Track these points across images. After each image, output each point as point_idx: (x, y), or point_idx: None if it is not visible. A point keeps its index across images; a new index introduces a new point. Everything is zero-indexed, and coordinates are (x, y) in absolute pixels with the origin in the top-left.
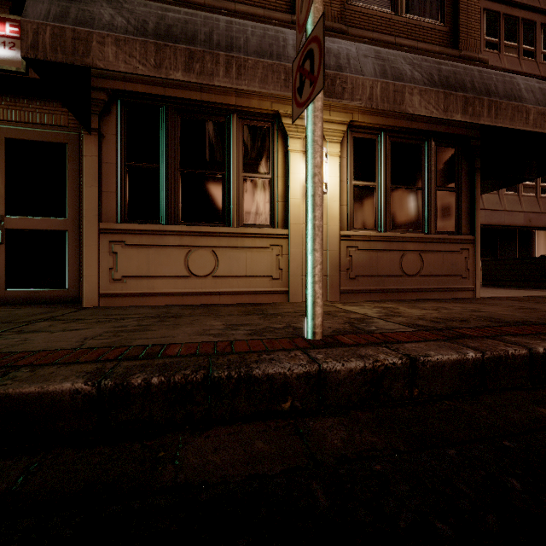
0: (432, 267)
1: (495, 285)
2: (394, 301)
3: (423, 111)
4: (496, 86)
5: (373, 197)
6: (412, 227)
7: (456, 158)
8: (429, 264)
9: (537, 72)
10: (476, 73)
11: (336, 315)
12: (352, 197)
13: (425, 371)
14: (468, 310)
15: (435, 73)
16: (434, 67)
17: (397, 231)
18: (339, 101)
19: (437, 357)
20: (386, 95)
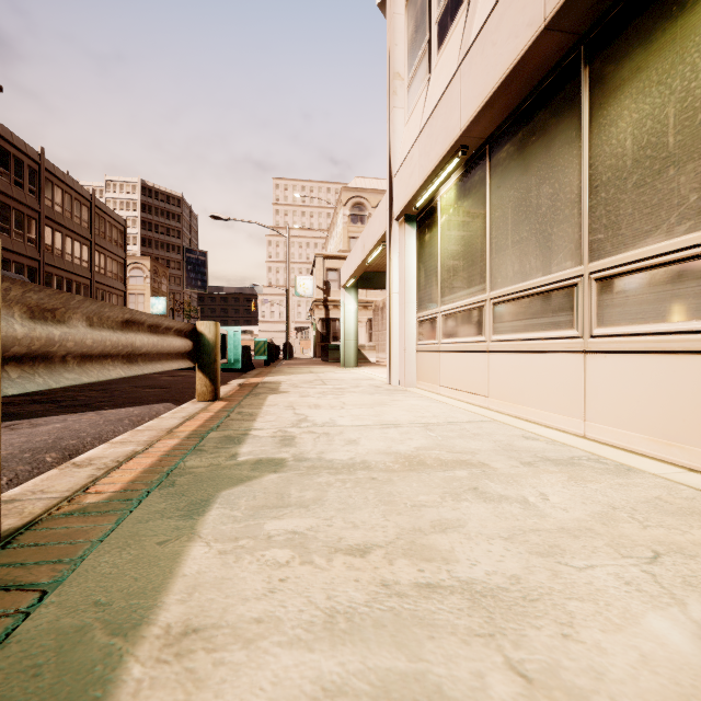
0: None
1: None
2: None
3: None
4: None
5: None
6: None
7: None
8: None
9: (25, 201)
10: None
11: None
12: None
13: None
14: None
15: None
16: None
17: None
18: None
19: None
20: None
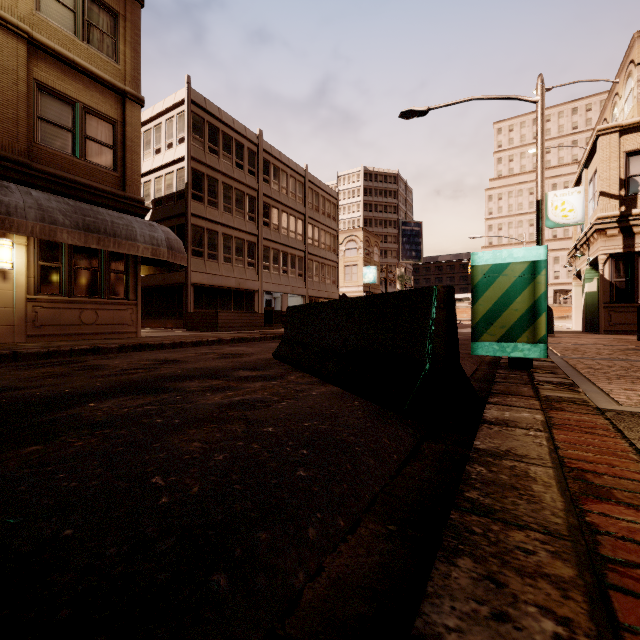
0: (105, 319)
1: (192, 330)
2: (70, 340)
3: (70, 242)
4: (122, 232)
5: (58, 274)
6: (91, 294)
7: (126, 254)
8: (104, 318)
9: (244, 180)
10: (110, 224)
11: (6, 346)
12: (39, 273)
13: (21, 355)
14: (101, 341)
15: (81, 222)
16: (81, 218)
17: (79, 296)
18: (8, 232)
19: (27, 351)
20: (44, 232)
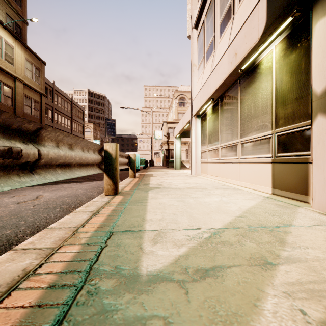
0: None
1: None
2: None
3: None
4: None
5: None
6: None
7: None
8: None
9: (48, 103)
10: None
11: None
12: None
13: None
14: None
15: None
16: None
17: None
18: None
19: None
20: None
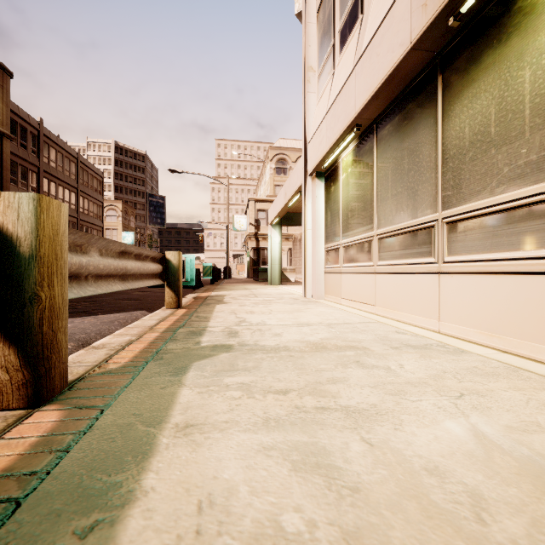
0: None
1: None
2: None
3: None
4: None
5: None
6: None
7: None
8: None
9: (28, 158)
10: None
11: None
12: None
13: None
14: None
15: None
16: None
17: None
18: None
19: None
20: None
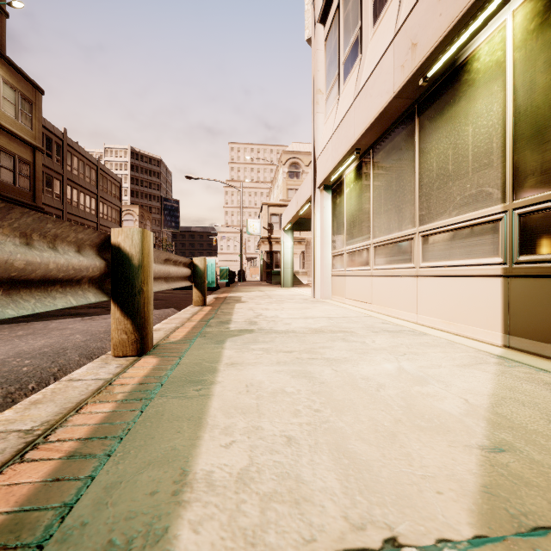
0: None
1: None
2: None
3: None
4: None
5: None
6: None
7: None
8: None
9: (53, 167)
10: None
11: None
12: None
13: None
14: None
15: None
16: None
17: None
18: None
19: None
20: None
